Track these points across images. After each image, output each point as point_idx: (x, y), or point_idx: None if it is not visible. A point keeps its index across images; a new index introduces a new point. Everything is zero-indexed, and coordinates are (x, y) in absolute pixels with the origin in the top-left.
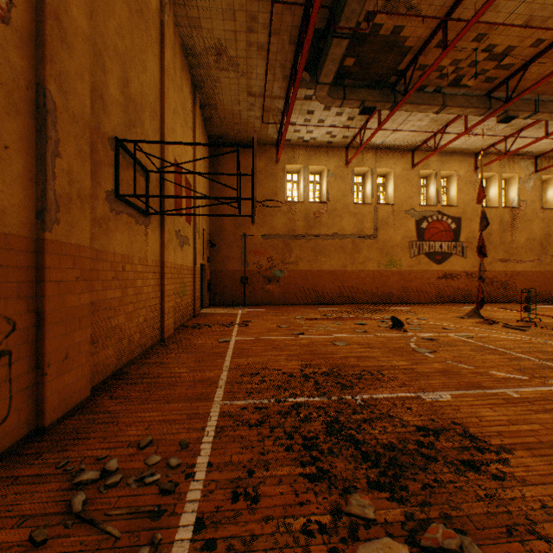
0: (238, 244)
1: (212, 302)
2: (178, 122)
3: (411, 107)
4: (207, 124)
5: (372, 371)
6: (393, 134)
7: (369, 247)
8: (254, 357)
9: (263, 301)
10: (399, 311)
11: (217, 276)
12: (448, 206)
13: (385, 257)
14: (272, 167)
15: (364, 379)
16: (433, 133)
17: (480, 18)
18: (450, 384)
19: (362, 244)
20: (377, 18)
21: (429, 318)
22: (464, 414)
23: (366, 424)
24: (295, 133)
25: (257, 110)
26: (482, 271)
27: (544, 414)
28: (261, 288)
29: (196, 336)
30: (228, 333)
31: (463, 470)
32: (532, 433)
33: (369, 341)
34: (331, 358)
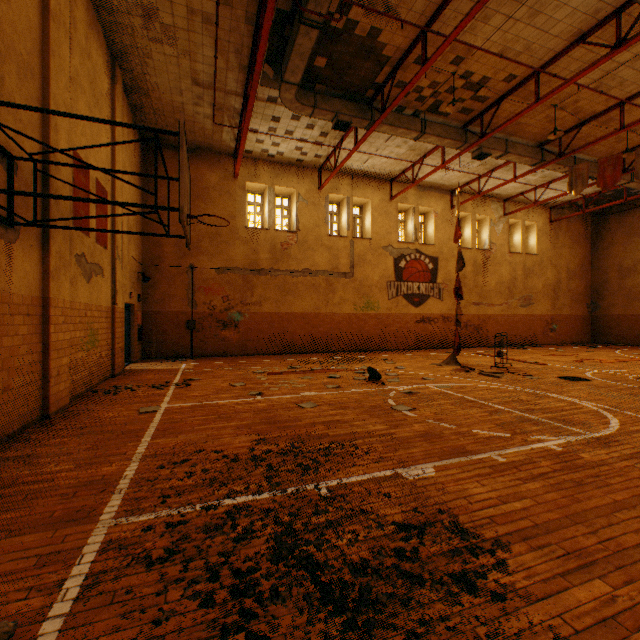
0: (182, 279)
1: (145, 355)
2: (81, 98)
3: (390, 129)
4: (137, 116)
5: (344, 443)
6: (371, 159)
7: (345, 287)
8: (187, 433)
9: (218, 352)
10: (377, 359)
11: (153, 319)
12: (425, 245)
13: (363, 299)
14: (229, 183)
15: (333, 456)
16: (411, 163)
17: (459, 38)
18: (433, 452)
19: (337, 283)
20: (352, 12)
21: (408, 367)
22: (451, 495)
23: (331, 531)
24: (258, 144)
25: (207, 106)
26: (459, 315)
27: (533, 482)
28: (214, 335)
29: (107, 406)
30: (158, 398)
31: (456, 592)
32: (526, 513)
33: (342, 400)
34: (294, 426)
